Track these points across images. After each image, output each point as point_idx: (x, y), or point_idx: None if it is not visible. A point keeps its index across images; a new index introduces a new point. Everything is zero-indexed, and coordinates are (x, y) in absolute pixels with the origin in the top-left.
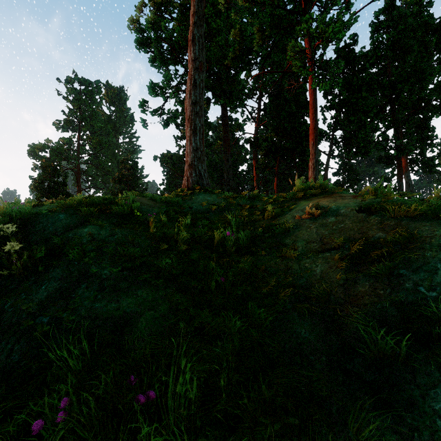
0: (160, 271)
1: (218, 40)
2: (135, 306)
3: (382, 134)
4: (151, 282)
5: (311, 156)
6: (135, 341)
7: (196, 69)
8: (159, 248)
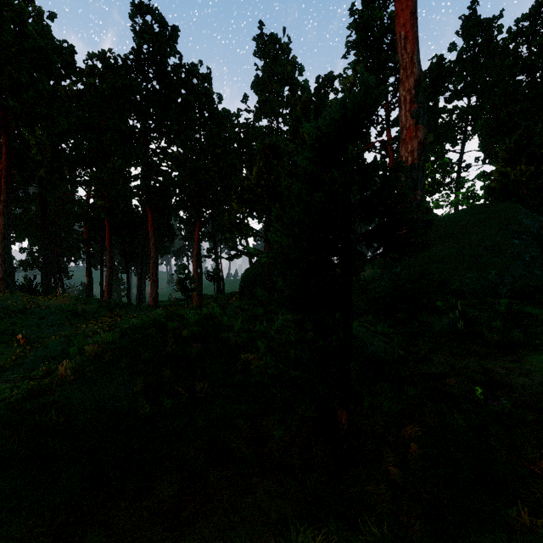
0: None
1: (30, 155)
2: None
3: (186, 227)
4: None
5: (108, 253)
6: None
7: (5, 229)
8: None
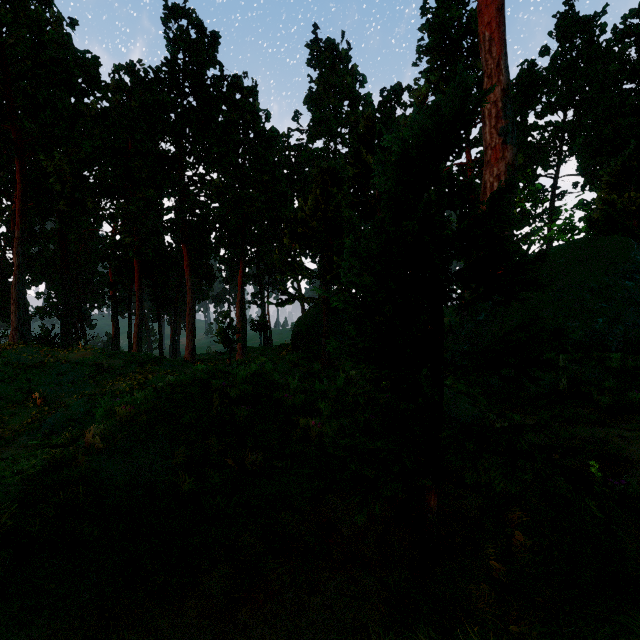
0: (6, 383)
1: (48, 185)
2: (1, 390)
3: (228, 267)
4: (4, 386)
5: (137, 299)
6: (4, 394)
7: (20, 271)
8: (4, 377)
